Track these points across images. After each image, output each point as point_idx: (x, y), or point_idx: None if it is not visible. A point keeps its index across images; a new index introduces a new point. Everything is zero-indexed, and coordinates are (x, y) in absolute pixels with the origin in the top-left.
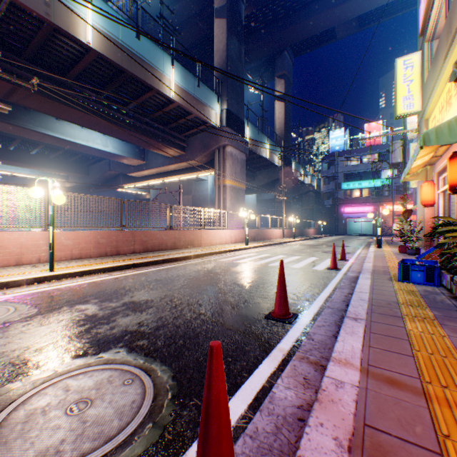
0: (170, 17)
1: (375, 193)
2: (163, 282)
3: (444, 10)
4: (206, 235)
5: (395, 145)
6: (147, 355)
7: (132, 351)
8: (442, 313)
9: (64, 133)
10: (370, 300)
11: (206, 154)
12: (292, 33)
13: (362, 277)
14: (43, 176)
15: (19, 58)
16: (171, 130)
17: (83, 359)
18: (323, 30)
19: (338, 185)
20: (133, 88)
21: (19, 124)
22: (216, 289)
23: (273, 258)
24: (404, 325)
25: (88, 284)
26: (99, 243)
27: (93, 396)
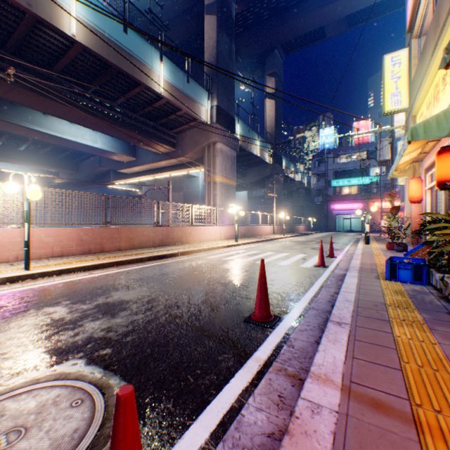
0: (160, 13)
1: (364, 190)
2: (144, 281)
3: (432, 4)
4: (194, 232)
5: (383, 142)
6: (107, 368)
7: (91, 363)
8: (431, 316)
9: (52, 128)
10: (356, 302)
11: (196, 151)
12: (282, 32)
13: (349, 275)
14: (33, 172)
15: (2, 50)
16: (160, 126)
17: (32, 374)
18: (313, 29)
19: (328, 182)
20: (121, 83)
21: (5, 119)
22: (197, 289)
23: (262, 255)
24: (391, 330)
25: (65, 284)
26: (82, 240)
27: (29, 423)
